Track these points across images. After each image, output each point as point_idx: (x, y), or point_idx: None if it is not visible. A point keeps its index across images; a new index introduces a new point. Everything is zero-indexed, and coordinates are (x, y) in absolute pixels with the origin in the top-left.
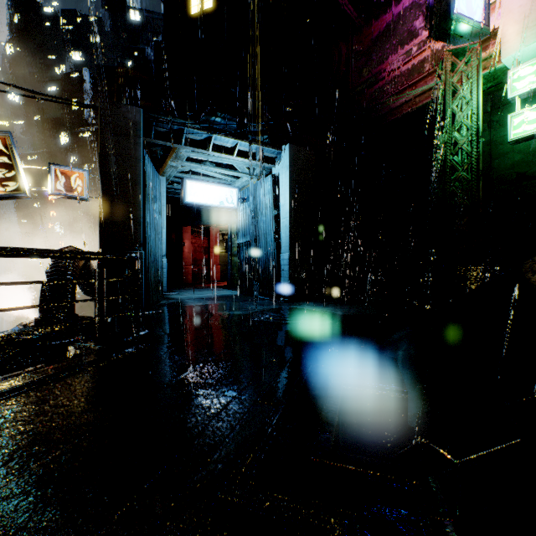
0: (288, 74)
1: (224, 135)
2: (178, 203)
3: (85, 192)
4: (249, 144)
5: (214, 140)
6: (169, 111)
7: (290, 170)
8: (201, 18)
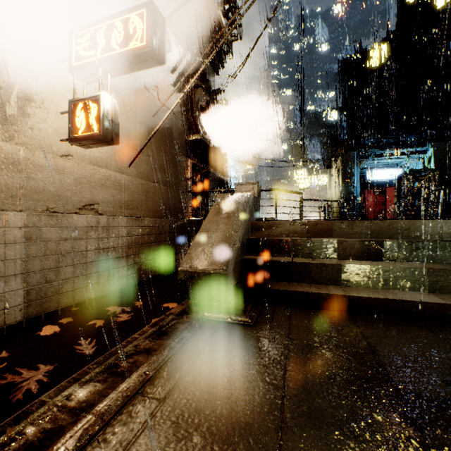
0: (447, 81)
1: (392, 149)
2: (364, 176)
3: (327, 182)
4: (406, 149)
5: (386, 152)
6: (365, 148)
7: (433, 156)
8: (379, 68)
